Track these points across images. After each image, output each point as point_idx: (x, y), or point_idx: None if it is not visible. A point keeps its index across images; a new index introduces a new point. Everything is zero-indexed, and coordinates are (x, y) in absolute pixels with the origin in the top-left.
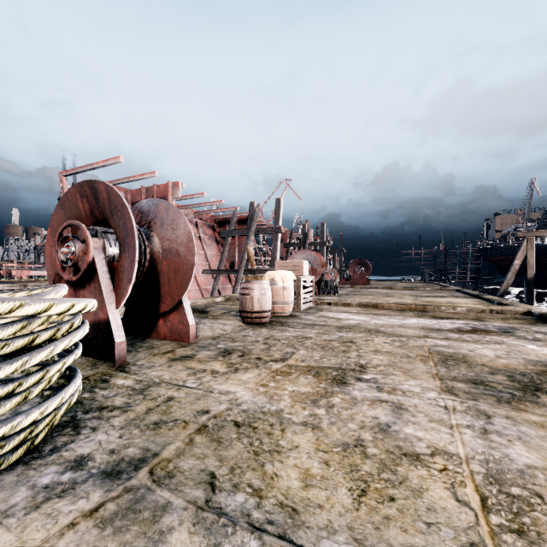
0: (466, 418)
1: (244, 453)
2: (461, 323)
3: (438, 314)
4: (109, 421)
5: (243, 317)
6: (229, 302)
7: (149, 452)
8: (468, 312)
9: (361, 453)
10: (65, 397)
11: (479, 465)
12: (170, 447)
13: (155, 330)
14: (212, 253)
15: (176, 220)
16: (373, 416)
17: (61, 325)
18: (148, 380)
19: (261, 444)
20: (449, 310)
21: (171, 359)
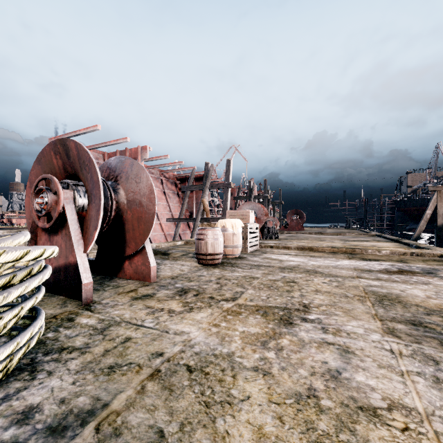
0: (414, 363)
1: (194, 404)
2: (387, 264)
3: (366, 256)
4: (66, 364)
5: (198, 259)
6: (187, 246)
7: (99, 402)
8: (392, 254)
9: (315, 406)
10: (21, 342)
11: (442, 423)
12: (121, 396)
13: (122, 270)
14: (174, 205)
15: (139, 175)
16: (322, 361)
17: (18, 271)
18: (110, 319)
19: (212, 393)
20: (375, 253)
21: (133, 298)
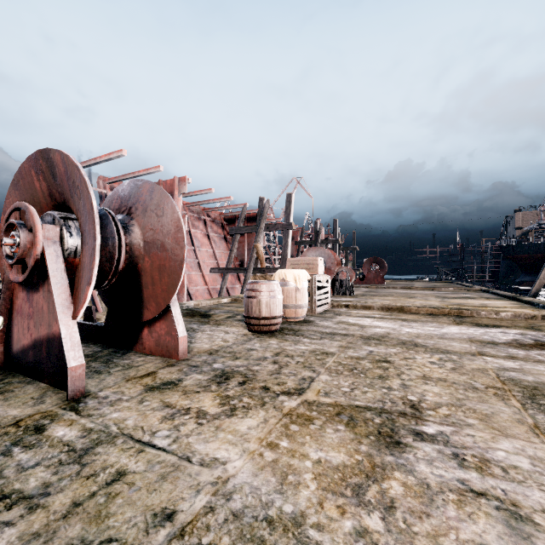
0: None
1: None
2: (515, 333)
3: (479, 320)
4: None
5: (248, 324)
6: (236, 304)
7: None
8: (515, 318)
9: None
10: None
11: None
12: None
13: (140, 342)
14: (221, 251)
15: (162, 205)
16: (477, 542)
17: None
18: (101, 430)
19: None
20: (491, 315)
21: (147, 387)
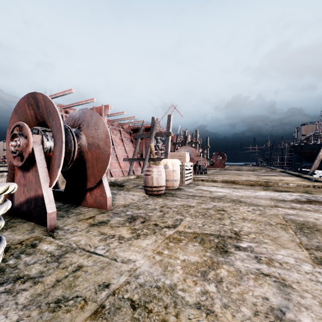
0: None
1: None
2: (296, 195)
3: (277, 188)
4: (16, 297)
5: (146, 190)
6: (138, 179)
7: None
8: (298, 187)
9: None
10: None
11: None
12: None
13: (85, 200)
14: (129, 148)
15: (97, 123)
16: (262, 296)
17: None
18: (67, 246)
19: None
20: (284, 185)
21: (90, 224)
